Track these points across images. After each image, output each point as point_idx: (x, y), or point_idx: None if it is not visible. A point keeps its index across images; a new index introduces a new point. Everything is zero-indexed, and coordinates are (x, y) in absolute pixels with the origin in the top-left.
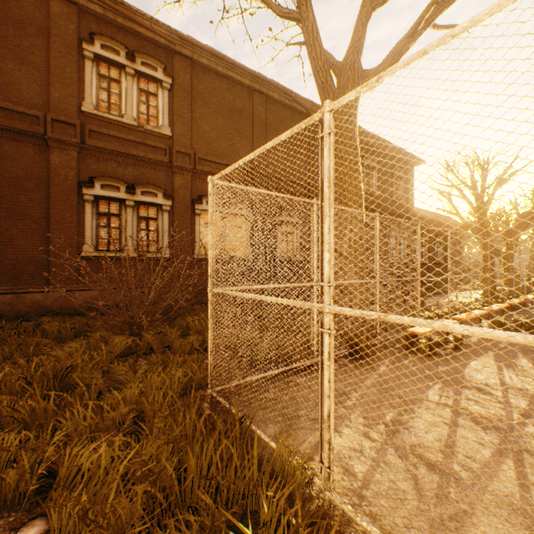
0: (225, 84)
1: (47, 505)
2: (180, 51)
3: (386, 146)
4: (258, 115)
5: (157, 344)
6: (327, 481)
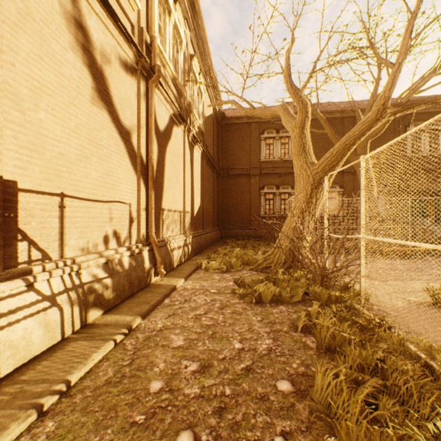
0: None
1: None
2: None
3: None
4: (347, 131)
5: None
6: None
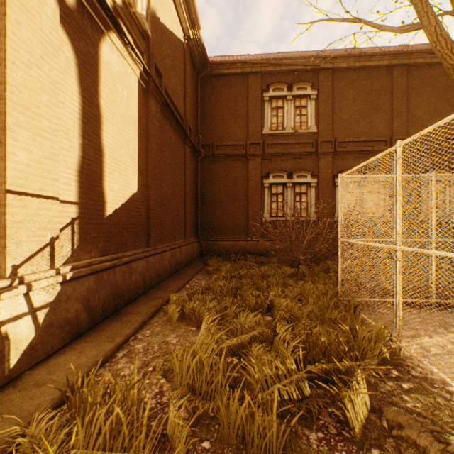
0: (362, 74)
1: (270, 314)
2: (323, 67)
3: None
4: (397, 87)
5: (307, 274)
6: (397, 336)
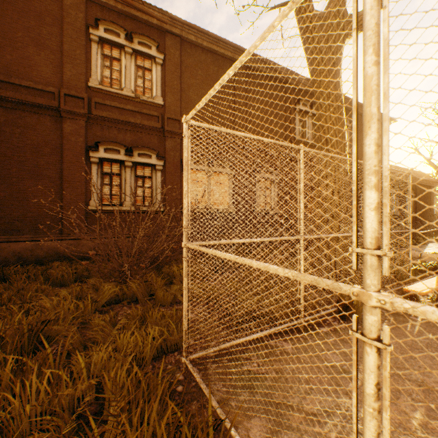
0: (210, 57)
1: None
2: (171, 30)
3: (358, 107)
4: (239, 83)
5: (142, 292)
6: None
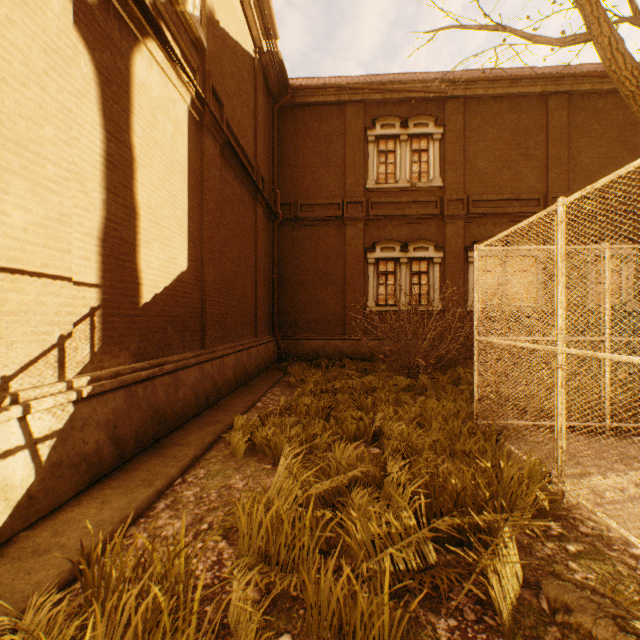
0: (505, 105)
1: (378, 444)
2: (451, 95)
3: None
4: (554, 124)
5: (430, 387)
6: (559, 476)
